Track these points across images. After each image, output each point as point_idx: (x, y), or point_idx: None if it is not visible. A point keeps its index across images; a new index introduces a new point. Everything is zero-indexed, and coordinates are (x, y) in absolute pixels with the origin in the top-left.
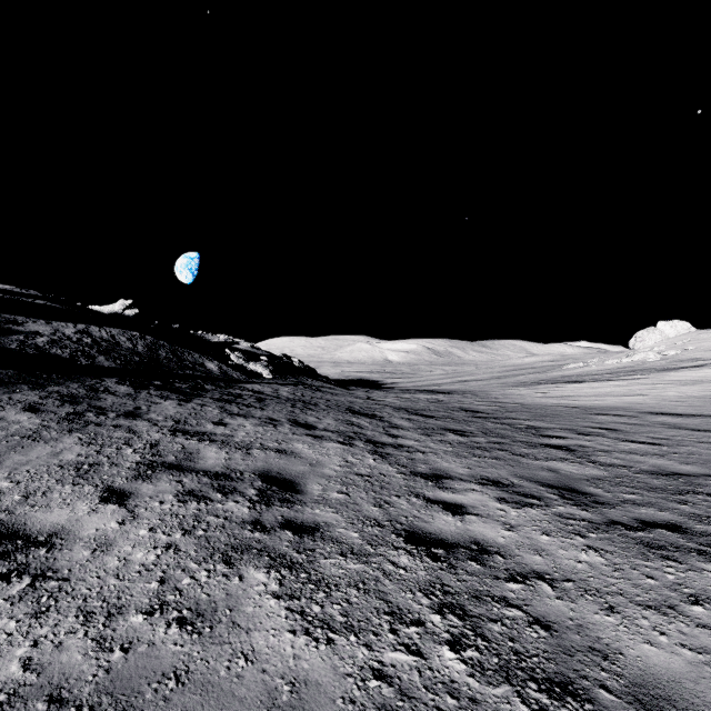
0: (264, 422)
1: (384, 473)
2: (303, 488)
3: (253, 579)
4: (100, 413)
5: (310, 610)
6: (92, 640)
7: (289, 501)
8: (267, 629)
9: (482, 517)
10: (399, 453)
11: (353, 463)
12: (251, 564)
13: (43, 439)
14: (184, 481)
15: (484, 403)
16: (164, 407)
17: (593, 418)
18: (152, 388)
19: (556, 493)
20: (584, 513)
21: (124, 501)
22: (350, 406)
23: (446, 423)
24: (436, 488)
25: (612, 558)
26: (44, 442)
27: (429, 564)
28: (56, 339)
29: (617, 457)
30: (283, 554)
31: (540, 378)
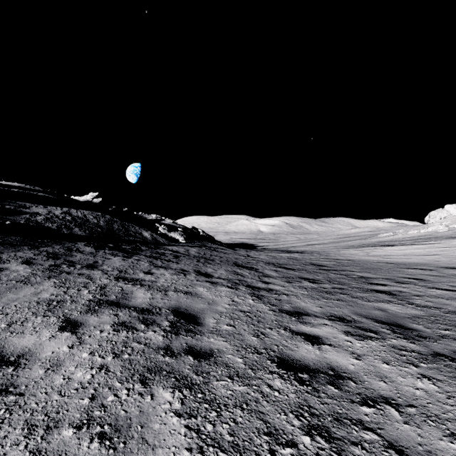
0: (178, 272)
1: (260, 310)
2: (202, 321)
3: (161, 398)
4: (71, 265)
5: (204, 428)
6: (30, 452)
7: (192, 331)
8: (169, 446)
9: (334, 347)
10: (270, 295)
11: (238, 302)
12: (161, 385)
13: (31, 283)
14: (120, 315)
15: (326, 260)
16: (113, 261)
17: (405, 271)
18: (107, 248)
19: (388, 328)
20: (413, 346)
21: (76, 330)
22: (236, 261)
23: (301, 274)
24: (298, 322)
25: (443, 386)
26: (31, 285)
27: (297, 388)
28: (49, 217)
29: (428, 300)
30: (185, 376)
31: (363, 243)
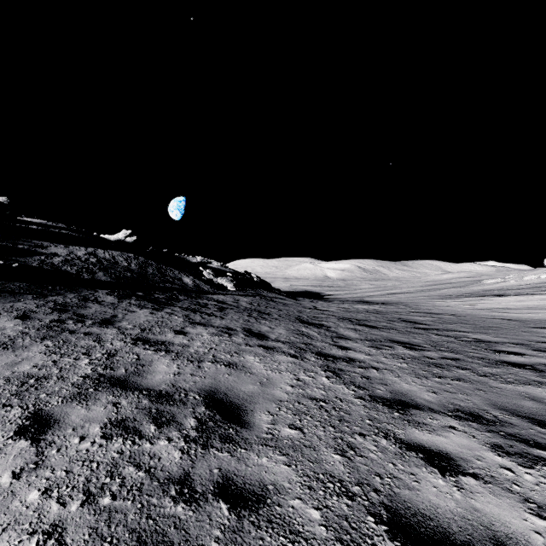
0: (221, 331)
1: (341, 397)
2: (250, 418)
3: None
4: (79, 321)
5: None
6: None
7: (231, 440)
8: None
9: (485, 481)
10: (352, 370)
11: (306, 382)
12: None
13: (14, 347)
14: (122, 404)
15: (420, 314)
16: (138, 315)
17: (539, 332)
18: (134, 298)
19: None
20: None
21: (41, 435)
22: (299, 315)
23: (391, 335)
24: (405, 422)
25: None
26: (12, 350)
27: None
28: (69, 259)
29: None
30: None
31: (462, 291)
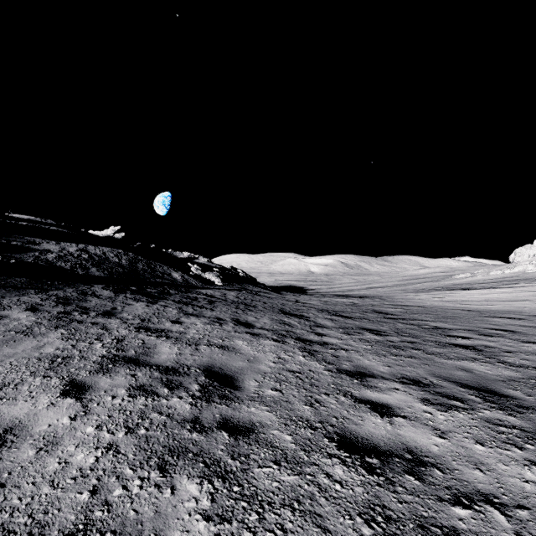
0: (212, 321)
1: (313, 370)
2: (241, 384)
3: (185, 492)
4: (84, 312)
5: None
6: None
7: (227, 398)
8: None
9: (410, 420)
10: (325, 351)
11: (286, 360)
12: (185, 472)
13: (33, 334)
14: (138, 375)
15: (392, 306)
16: (135, 307)
17: (490, 320)
18: (129, 292)
19: (477, 395)
20: (513, 419)
21: (82, 395)
22: (282, 307)
23: (362, 323)
24: (361, 386)
25: None
26: (33, 337)
27: (365, 478)
28: (62, 255)
29: (524, 357)
30: (218, 460)
31: (435, 285)
